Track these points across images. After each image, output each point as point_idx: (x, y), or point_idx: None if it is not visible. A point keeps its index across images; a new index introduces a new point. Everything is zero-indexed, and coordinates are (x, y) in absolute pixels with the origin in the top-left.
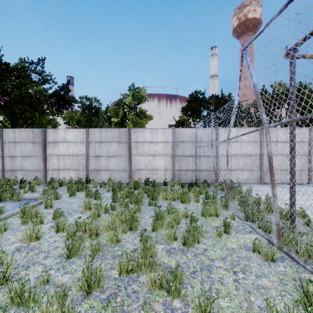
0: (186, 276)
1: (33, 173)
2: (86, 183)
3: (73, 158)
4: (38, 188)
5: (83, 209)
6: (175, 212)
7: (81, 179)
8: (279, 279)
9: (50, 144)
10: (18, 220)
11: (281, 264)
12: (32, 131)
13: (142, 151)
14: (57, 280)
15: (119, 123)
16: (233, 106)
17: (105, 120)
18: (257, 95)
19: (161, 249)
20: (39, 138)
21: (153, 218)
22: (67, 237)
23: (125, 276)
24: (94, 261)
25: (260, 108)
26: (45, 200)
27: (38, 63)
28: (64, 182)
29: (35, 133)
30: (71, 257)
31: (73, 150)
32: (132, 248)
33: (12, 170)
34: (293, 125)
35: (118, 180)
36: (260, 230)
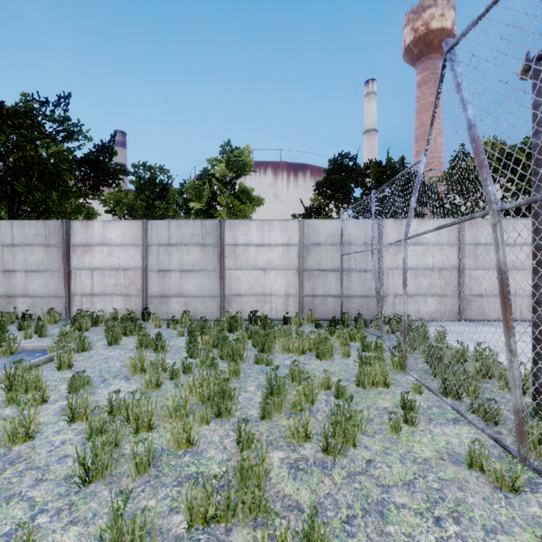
0: (332, 529)
1: (47, 302)
2: (142, 320)
3: (119, 273)
4: (54, 328)
5: (130, 371)
6: (307, 379)
7: (134, 313)
8: (535, 539)
9: (77, 249)
10: (2, 394)
11: (533, 499)
12: (43, 225)
13: (243, 262)
14: (51, 541)
15: (203, 211)
16: (409, 180)
17: (179, 207)
18: (475, 145)
19: (279, 460)
20: (58, 238)
21: (264, 393)
22: (88, 435)
23: (201, 531)
24: (138, 492)
25: (482, 171)
26: (57, 354)
27: (59, 103)
28: (102, 318)
29: (50, 228)
30: (90, 481)
31: (119, 259)
32: (219, 459)
33: (9, 296)
34: (541, 209)
35: (200, 314)
36: (474, 417)
